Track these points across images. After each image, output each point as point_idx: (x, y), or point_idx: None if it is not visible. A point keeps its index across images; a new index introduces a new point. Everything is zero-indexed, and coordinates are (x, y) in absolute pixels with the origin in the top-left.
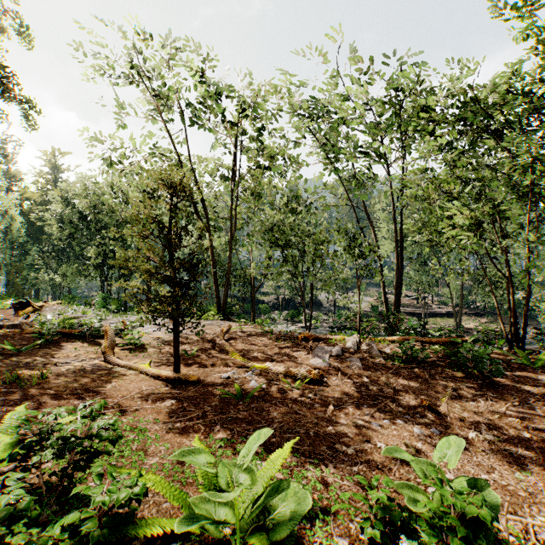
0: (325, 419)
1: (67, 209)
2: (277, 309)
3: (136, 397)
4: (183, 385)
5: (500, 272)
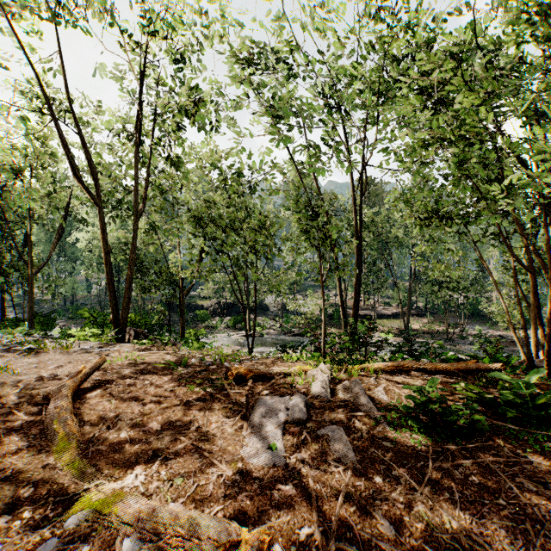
0: None
1: None
2: (218, 315)
3: None
4: None
5: (518, 262)
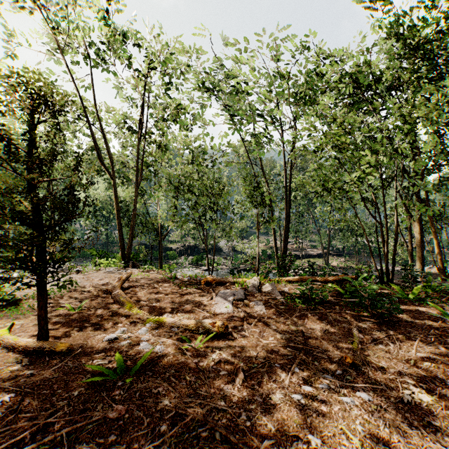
0: (235, 397)
1: None
2: (183, 255)
3: None
4: (46, 358)
5: (374, 217)
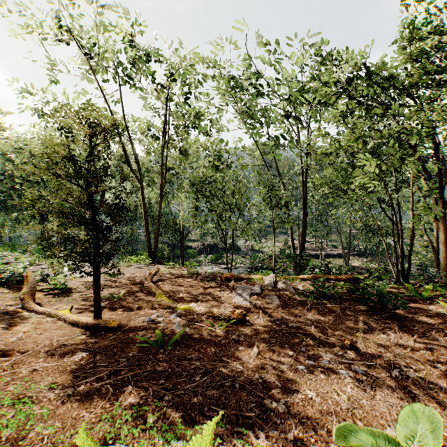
0: (251, 365)
1: (7, 163)
2: (203, 253)
3: (42, 351)
4: (102, 332)
5: (389, 218)
